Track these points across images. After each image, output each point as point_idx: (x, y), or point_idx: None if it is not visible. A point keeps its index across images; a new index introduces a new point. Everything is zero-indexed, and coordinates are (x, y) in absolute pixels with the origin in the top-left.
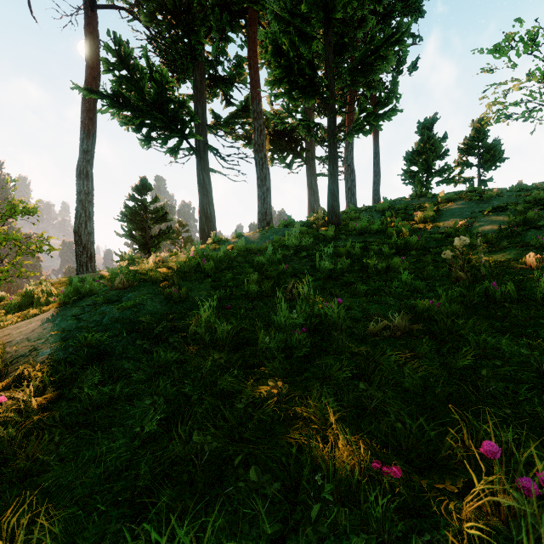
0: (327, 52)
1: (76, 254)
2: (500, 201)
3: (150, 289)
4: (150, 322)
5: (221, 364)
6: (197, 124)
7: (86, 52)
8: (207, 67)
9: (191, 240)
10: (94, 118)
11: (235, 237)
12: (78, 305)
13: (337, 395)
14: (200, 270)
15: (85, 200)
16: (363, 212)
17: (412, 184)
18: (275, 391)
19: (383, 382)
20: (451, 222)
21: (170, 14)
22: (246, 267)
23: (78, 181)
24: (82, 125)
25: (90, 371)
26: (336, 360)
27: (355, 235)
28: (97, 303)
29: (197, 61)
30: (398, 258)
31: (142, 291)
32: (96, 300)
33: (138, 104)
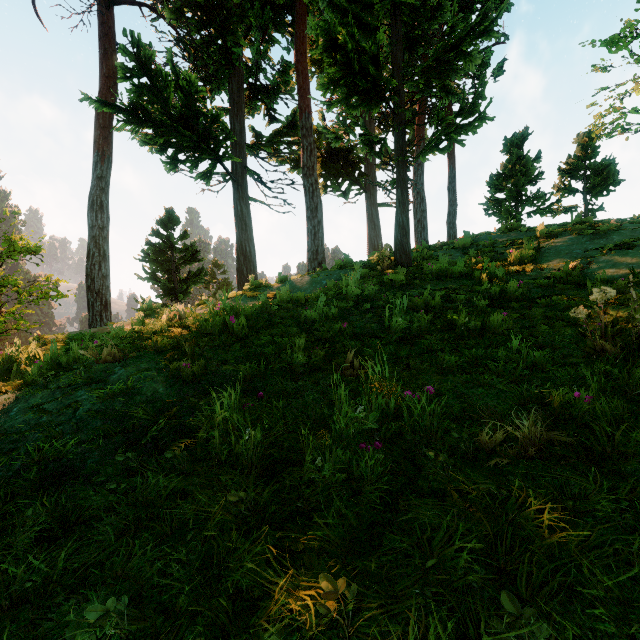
0: (395, 47)
1: (88, 301)
2: (621, 235)
3: (152, 361)
4: (145, 417)
5: (239, 513)
6: (234, 144)
7: (100, 57)
8: (246, 75)
9: (228, 284)
10: (110, 137)
11: (278, 281)
12: (49, 386)
13: (456, 623)
14: (227, 330)
15: (99, 236)
16: (438, 250)
17: (497, 215)
18: (334, 606)
19: (540, 581)
20: (558, 263)
21: (200, 9)
22: (291, 325)
23: (91, 213)
24: (95, 145)
25: (32, 510)
26: (436, 511)
27: (432, 279)
28: (73, 383)
29: (234, 67)
30: (498, 315)
31: (140, 364)
32: (74, 378)
33: (162, 118)
